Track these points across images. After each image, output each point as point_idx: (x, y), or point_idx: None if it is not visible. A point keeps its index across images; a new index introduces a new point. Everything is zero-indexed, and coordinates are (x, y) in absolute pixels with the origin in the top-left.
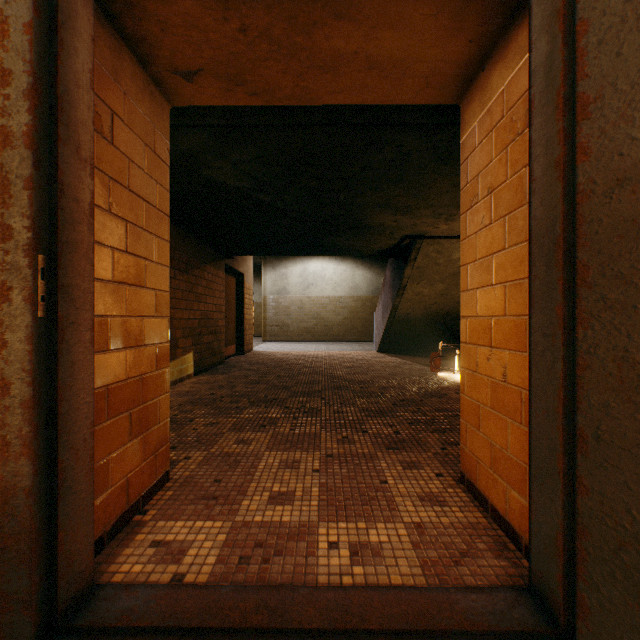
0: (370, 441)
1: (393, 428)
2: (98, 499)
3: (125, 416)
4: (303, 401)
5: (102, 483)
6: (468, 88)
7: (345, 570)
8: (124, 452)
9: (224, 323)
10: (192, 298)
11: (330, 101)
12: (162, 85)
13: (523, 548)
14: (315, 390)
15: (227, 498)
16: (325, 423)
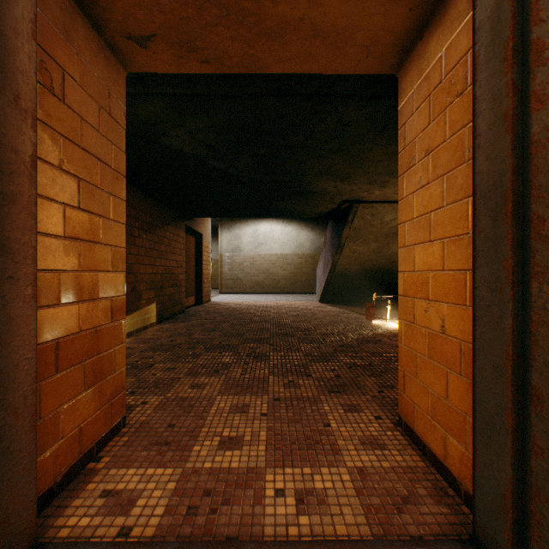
0: (314, 385)
1: (334, 372)
2: (47, 452)
3: (78, 368)
4: (253, 347)
5: (52, 435)
6: (406, 58)
7: (291, 520)
8: (76, 403)
9: (184, 277)
10: (155, 255)
11: (277, 69)
12: (117, 51)
13: (462, 494)
14: (264, 337)
15: (179, 443)
16: (273, 368)
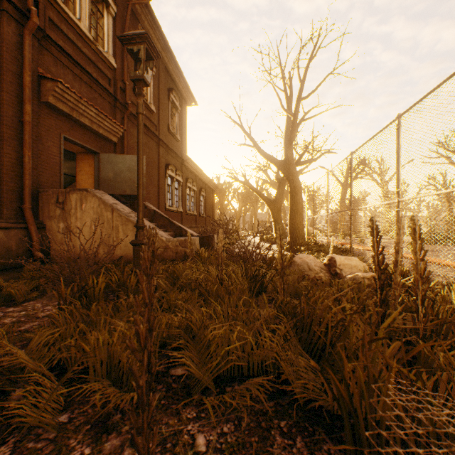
0: None
1: None
2: None
3: None
4: None
5: None
6: (80, 153)
7: None
8: None
9: None
10: None
11: None
12: None
13: None
14: None
15: None
16: None
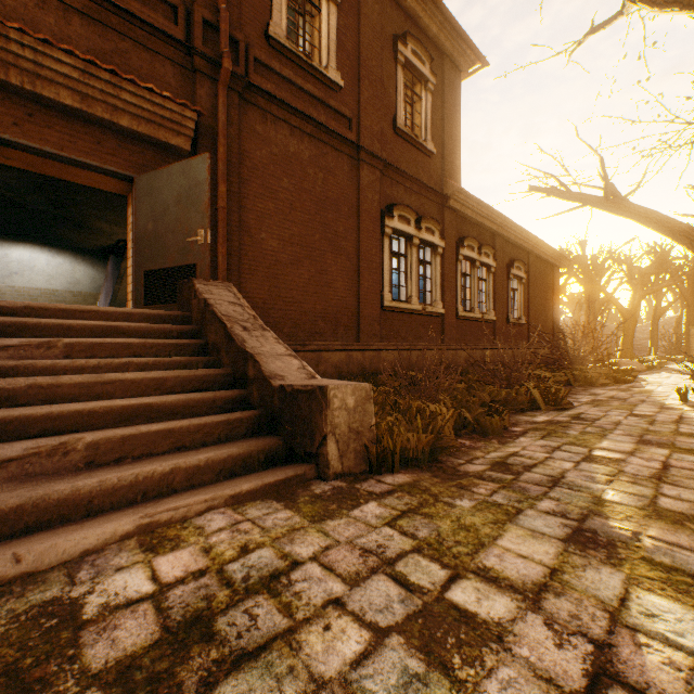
0: None
1: None
2: None
3: None
4: None
5: None
6: (130, 194)
7: None
8: None
9: None
10: None
11: (74, 181)
12: None
13: None
14: None
15: None
16: None
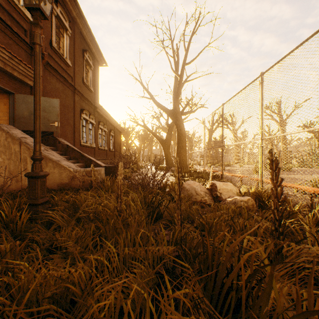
0: None
1: None
2: None
3: None
4: None
5: None
6: None
7: None
8: None
9: None
10: None
11: None
12: None
13: None
14: None
15: None
16: None
